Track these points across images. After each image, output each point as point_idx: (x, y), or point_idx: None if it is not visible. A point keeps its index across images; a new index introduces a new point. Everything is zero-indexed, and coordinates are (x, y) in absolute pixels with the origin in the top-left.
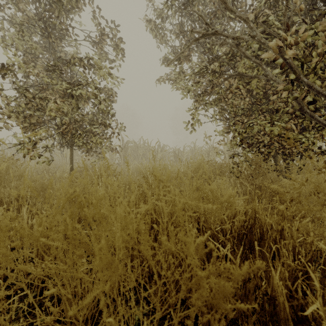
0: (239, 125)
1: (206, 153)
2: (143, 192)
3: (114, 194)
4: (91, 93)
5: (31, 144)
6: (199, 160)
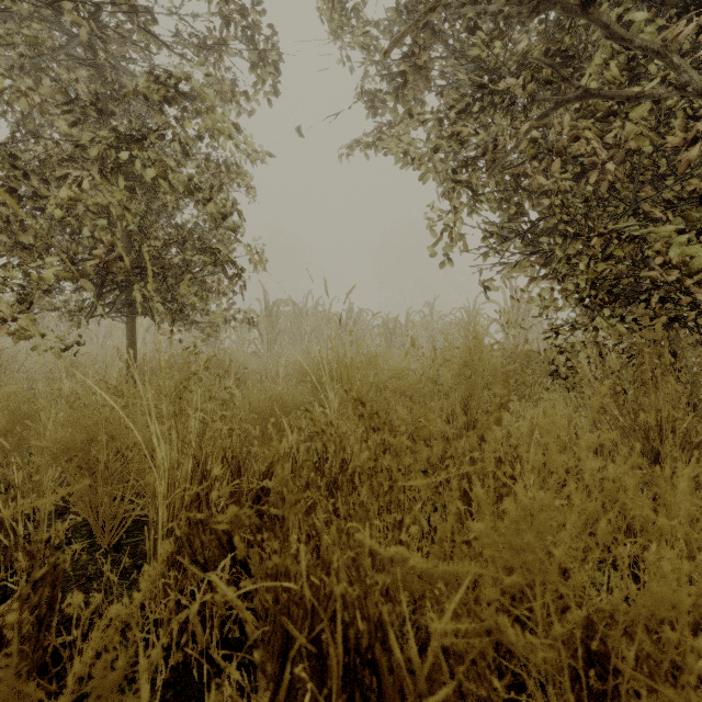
0: (579, 245)
1: (462, 327)
2: (310, 460)
3: (216, 451)
4: (173, 161)
5: (21, 301)
6: (472, 341)
